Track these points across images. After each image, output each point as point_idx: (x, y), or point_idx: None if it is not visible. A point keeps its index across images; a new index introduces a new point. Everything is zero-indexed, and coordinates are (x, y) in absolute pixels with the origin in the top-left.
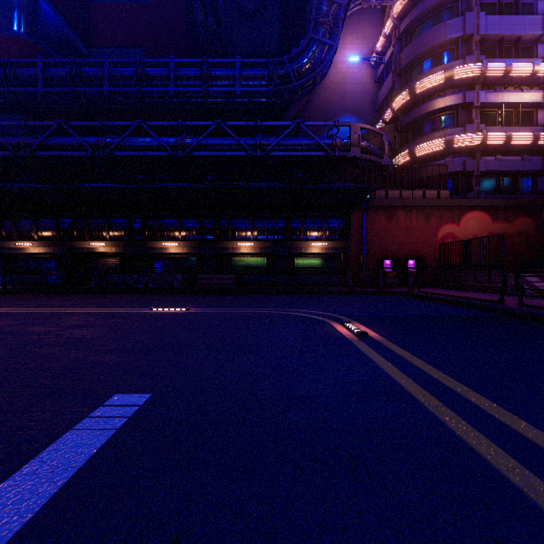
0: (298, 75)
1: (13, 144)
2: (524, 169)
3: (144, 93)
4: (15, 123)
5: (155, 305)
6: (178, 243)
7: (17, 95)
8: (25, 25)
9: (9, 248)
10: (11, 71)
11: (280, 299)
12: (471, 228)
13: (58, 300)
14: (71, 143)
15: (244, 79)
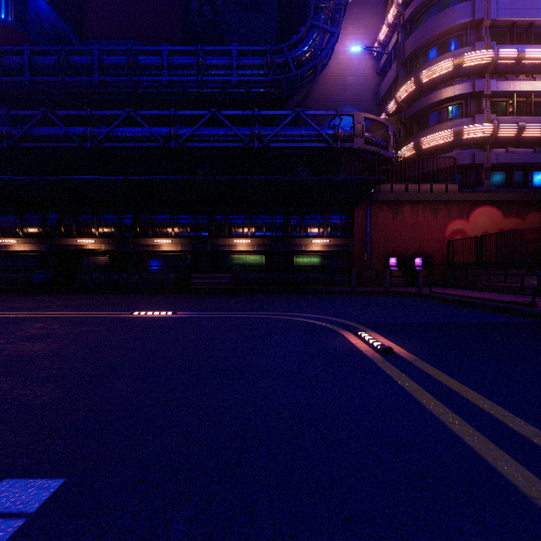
0: (298, 64)
1: None
2: (536, 162)
3: (137, 83)
4: None
5: (139, 308)
6: (171, 240)
7: (3, 85)
8: (12, 13)
9: None
10: None
11: (280, 300)
12: (481, 224)
13: (34, 301)
14: (57, 133)
15: (241, 68)
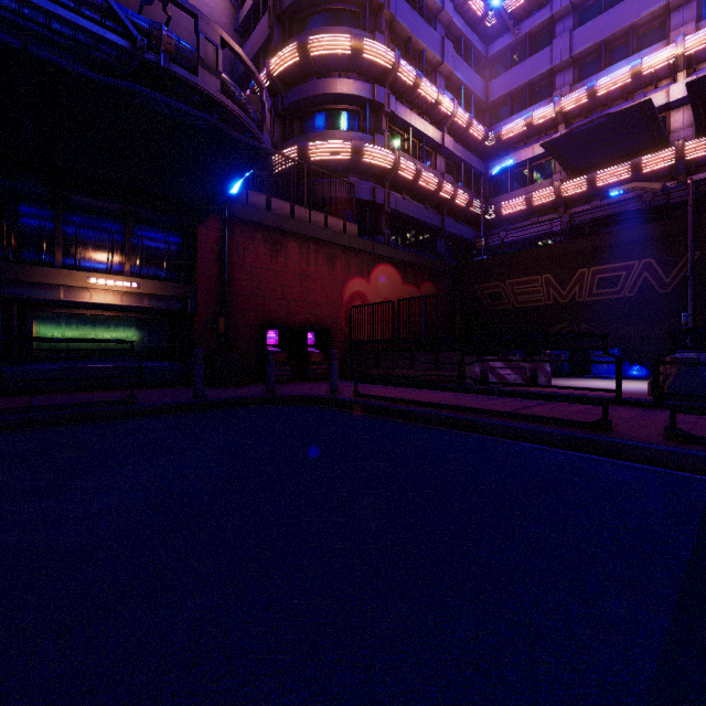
0: None
1: None
2: (428, 221)
3: None
4: None
5: None
6: None
7: None
8: None
9: None
10: None
11: None
12: (382, 288)
13: None
14: None
15: None
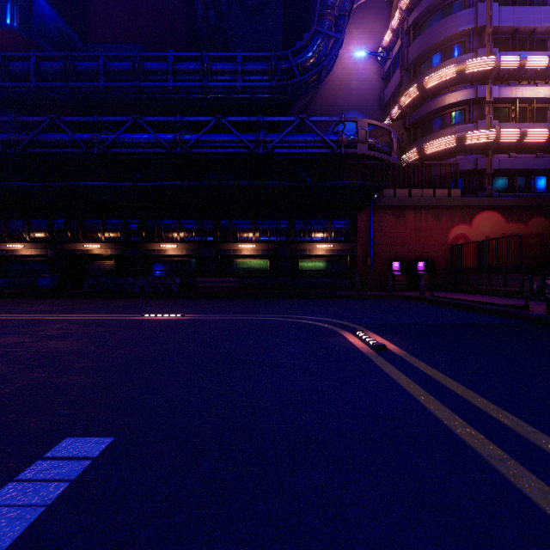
0: (302, 69)
1: (3, 140)
2: (538, 167)
3: (142, 89)
4: (5, 119)
5: (148, 311)
6: (177, 245)
7: (9, 91)
8: (18, 19)
9: (0, 250)
10: (3, 66)
11: (284, 304)
12: (483, 229)
13: (45, 305)
14: (64, 139)
15: (246, 74)
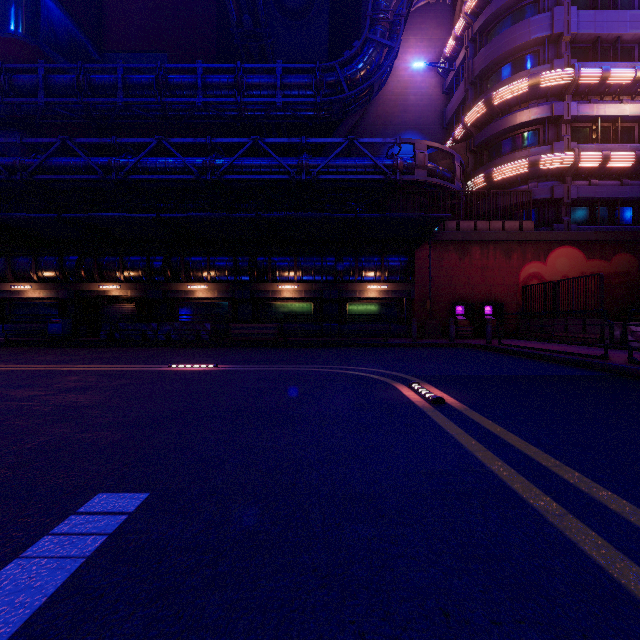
0: (352, 83)
1: (7, 165)
2: (623, 196)
3: (167, 105)
4: (10, 140)
5: (175, 361)
6: (207, 285)
7: (14, 108)
8: (23, 24)
9: (3, 291)
10: (6, 79)
11: (330, 353)
12: (560, 267)
13: (58, 354)
14: (78, 164)
15: (286, 88)
